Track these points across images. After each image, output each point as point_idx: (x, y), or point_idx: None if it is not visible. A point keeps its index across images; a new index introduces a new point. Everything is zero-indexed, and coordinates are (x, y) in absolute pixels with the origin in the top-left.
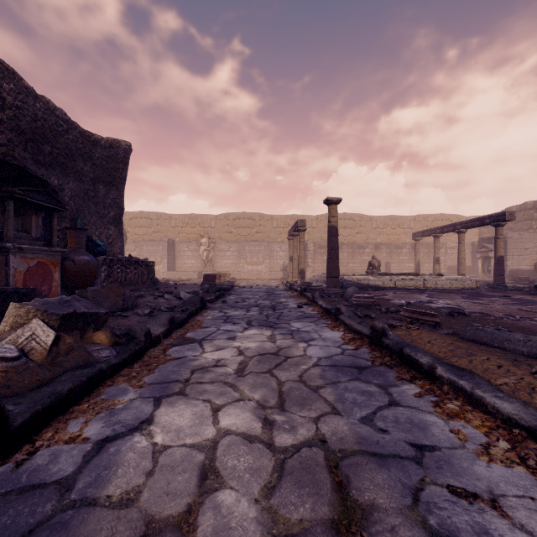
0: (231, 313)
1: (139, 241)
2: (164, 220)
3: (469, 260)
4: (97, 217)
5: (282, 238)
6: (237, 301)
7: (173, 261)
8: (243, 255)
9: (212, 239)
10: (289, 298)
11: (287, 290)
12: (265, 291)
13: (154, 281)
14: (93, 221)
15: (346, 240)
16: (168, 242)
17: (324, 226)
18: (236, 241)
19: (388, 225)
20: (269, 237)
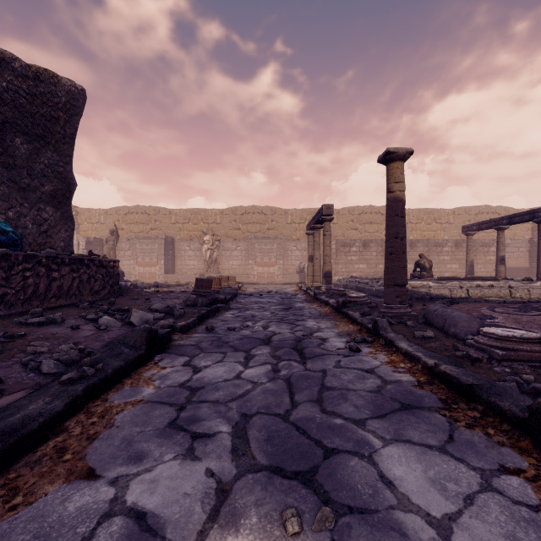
0: (206, 372)
1: (132, 238)
2: (162, 215)
3: (526, 260)
4: (13, 189)
5: (297, 236)
6: (233, 327)
7: (172, 262)
8: (252, 255)
9: (216, 236)
10: (321, 319)
11: (311, 302)
12: (279, 302)
13: (118, 289)
14: (1, 193)
15: (373, 237)
16: (165, 239)
17: (346, 221)
18: (244, 238)
19: (422, 219)
20: (283, 235)
